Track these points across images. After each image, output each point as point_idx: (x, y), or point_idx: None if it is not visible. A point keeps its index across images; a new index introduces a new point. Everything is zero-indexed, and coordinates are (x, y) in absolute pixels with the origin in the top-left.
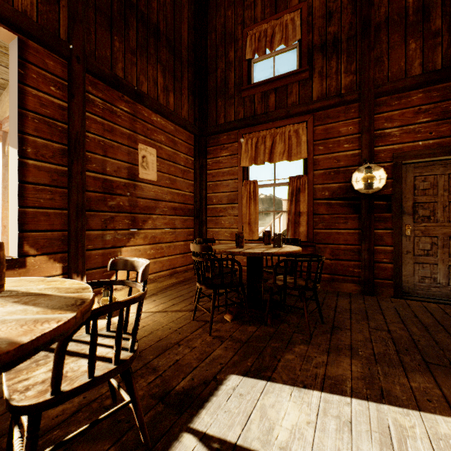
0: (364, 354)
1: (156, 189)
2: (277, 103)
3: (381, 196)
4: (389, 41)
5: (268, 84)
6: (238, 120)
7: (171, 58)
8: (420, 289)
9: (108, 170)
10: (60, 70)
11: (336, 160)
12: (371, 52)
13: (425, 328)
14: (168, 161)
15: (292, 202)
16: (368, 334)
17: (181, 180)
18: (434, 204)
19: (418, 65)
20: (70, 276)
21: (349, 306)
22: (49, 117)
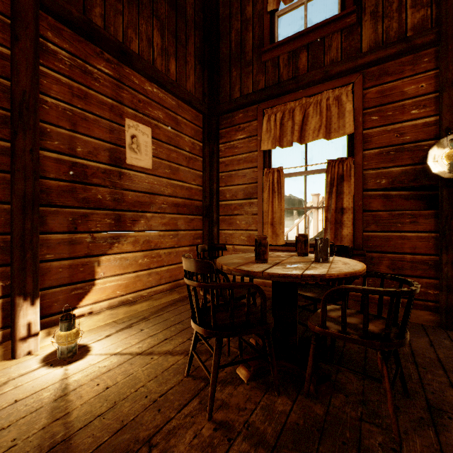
0: None
1: (150, 179)
2: (311, 63)
3: None
4: None
5: (298, 40)
6: (257, 91)
7: (172, 15)
8: None
9: (78, 150)
10: None
11: (398, 133)
12: None
13: None
14: (168, 144)
15: (332, 195)
16: None
17: (185, 170)
18: None
19: None
20: (12, 300)
21: (434, 352)
22: None
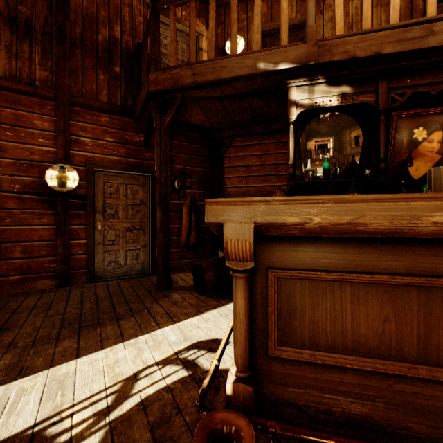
0: (23, 344)
1: None
2: None
3: (79, 195)
4: (84, 61)
5: None
6: None
7: None
8: (108, 272)
9: None
10: None
11: (30, 152)
12: (67, 61)
13: (98, 301)
14: None
15: None
16: (40, 323)
17: None
18: (118, 205)
19: (106, 95)
20: None
21: (36, 302)
22: None
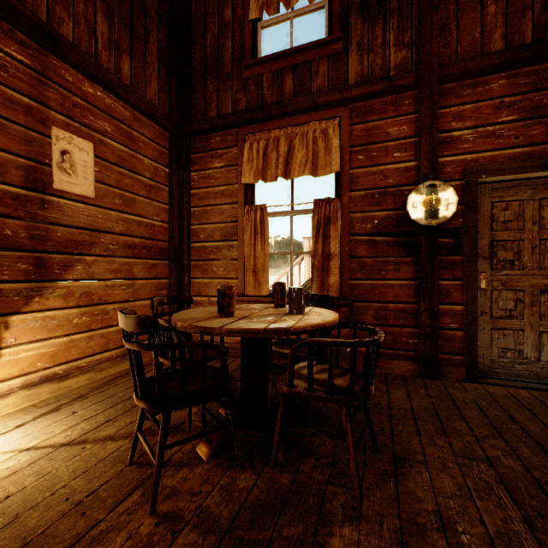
0: (473, 543)
1: (92, 211)
2: (297, 88)
3: (445, 231)
4: (458, 1)
5: (283, 59)
6: (238, 112)
7: None
8: (500, 367)
9: None
10: None
11: (383, 176)
12: (434, 14)
13: (540, 446)
14: (119, 166)
15: (319, 239)
16: (458, 473)
17: (145, 201)
18: (519, 243)
19: (500, 38)
20: None
21: (409, 403)
22: None
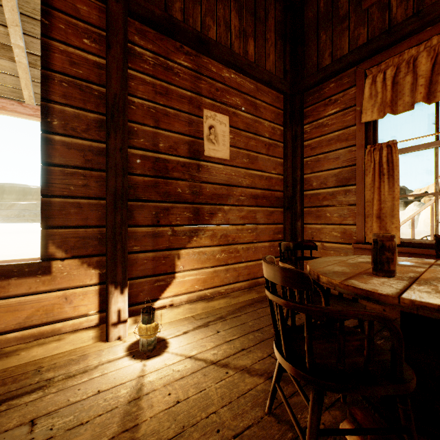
0: None
1: (228, 170)
2: None
3: None
4: None
5: None
6: (356, 48)
7: None
8: None
9: (161, 146)
10: (97, 16)
11: None
12: None
13: None
14: (246, 131)
15: None
16: None
17: (265, 158)
18: None
19: None
20: (106, 287)
21: None
22: (82, 79)
